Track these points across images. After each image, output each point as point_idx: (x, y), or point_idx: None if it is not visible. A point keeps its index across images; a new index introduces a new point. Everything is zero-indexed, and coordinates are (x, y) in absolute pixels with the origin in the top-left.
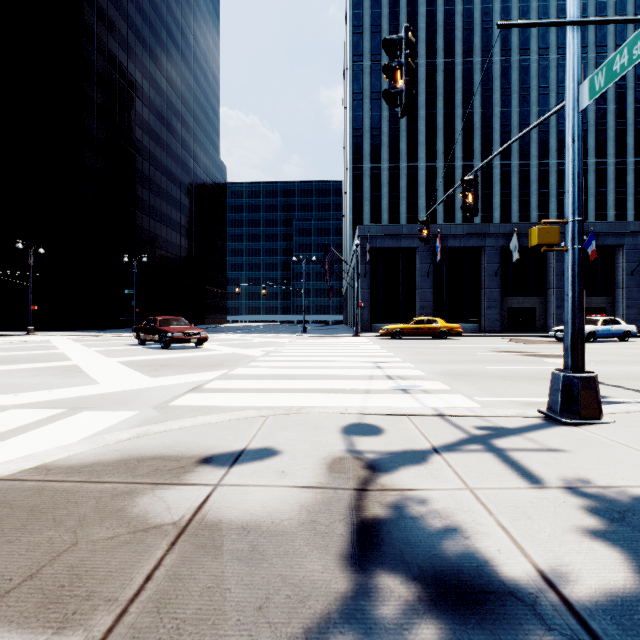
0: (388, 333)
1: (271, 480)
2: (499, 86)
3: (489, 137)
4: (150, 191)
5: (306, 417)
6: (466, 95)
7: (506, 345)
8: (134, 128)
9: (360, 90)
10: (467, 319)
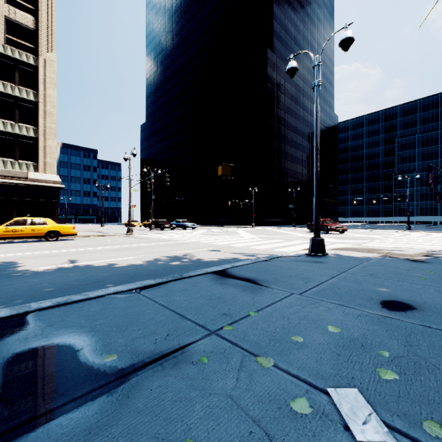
0: None
1: (404, 252)
2: None
3: None
4: (294, 148)
5: (413, 248)
6: None
7: None
8: (287, 117)
9: None
10: None
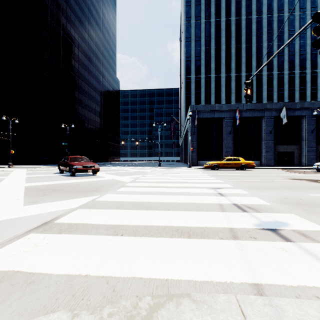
0: (209, 166)
1: None
2: (266, 31)
3: (260, 59)
4: (79, 92)
5: None
6: (248, 36)
7: (290, 174)
8: (70, 58)
9: (189, 36)
10: (253, 158)
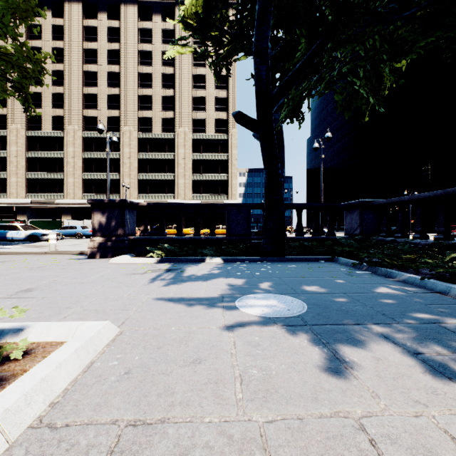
0: None
1: None
2: None
3: None
4: None
5: None
6: None
7: None
8: None
9: None
10: None
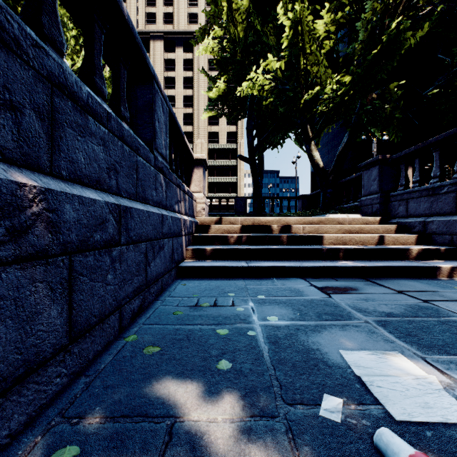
0: None
1: None
2: None
3: None
4: None
5: None
6: None
7: None
8: None
9: None
10: None
